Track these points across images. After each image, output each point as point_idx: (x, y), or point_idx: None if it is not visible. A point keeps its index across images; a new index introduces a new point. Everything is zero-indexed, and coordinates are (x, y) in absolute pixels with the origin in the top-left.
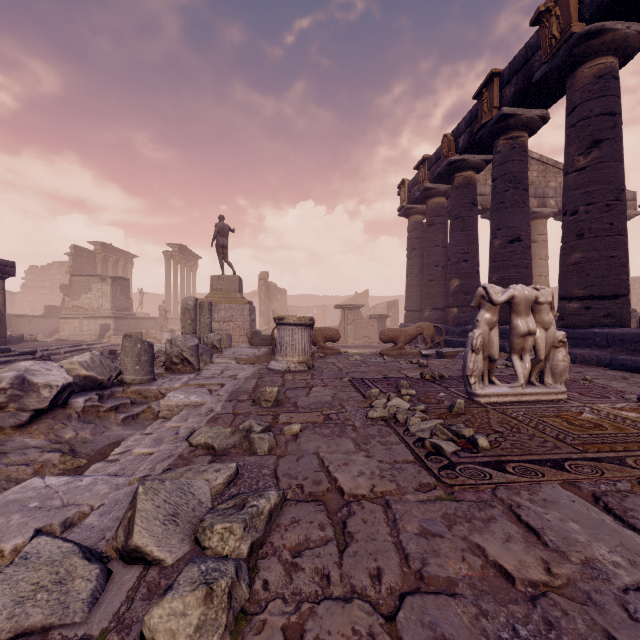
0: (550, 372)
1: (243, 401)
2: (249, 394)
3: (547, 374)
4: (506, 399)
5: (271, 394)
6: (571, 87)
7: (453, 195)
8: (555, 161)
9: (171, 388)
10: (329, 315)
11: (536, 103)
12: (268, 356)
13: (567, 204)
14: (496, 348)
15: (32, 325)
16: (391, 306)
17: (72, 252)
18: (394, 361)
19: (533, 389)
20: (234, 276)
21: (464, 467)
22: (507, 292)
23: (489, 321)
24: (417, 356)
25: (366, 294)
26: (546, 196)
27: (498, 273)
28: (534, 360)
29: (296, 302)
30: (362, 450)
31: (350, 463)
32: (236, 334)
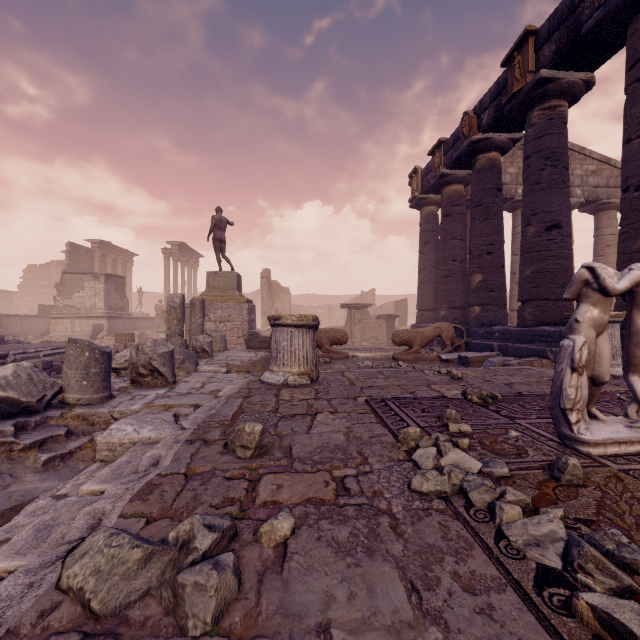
0: None
1: (211, 443)
2: (224, 428)
3: None
4: (631, 449)
5: (251, 436)
6: (635, 33)
7: (475, 180)
8: (581, 147)
9: (127, 411)
10: (334, 315)
11: (581, 64)
12: (266, 361)
13: (630, 177)
14: (607, 364)
15: (24, 325)
16: (399, 305)
17: (68, 250)
18: (417, 370)
19: None
20: (232, 272)
21: None
22: (629, 275)
23: (597, 322)
24: (435, 361)
25: (373, 293)
26: (571, 185)
27: (533, 265)
28: None
29: (300, 302)
30: (428, 617)
31: None
32: (234, 335)
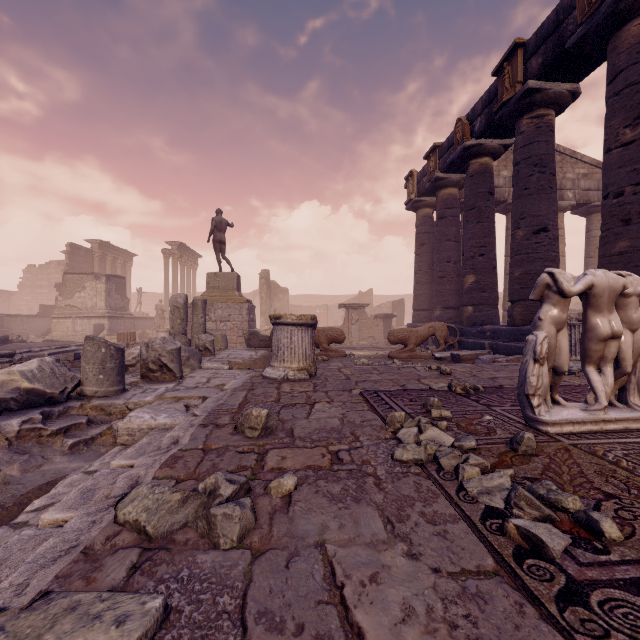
0: (637, 389)
1: (222, 426)
2: (232, 414)
3: (632, 391)
4: (584, 428)
5: (258, 419)
6: (614, 50)
7: (468, 184)
8: (573, 151)
9: (141, 402)
10: (332, 315)
11: (566, 75)
12: (266, 359)
13: (609, 185)
14: (565, 356)
15: (25, 325)
16: (396, 305)
17: (68, 250)
18: (409, 367)
19: (618, 413)
20: (232, 273)
21: (605, 598)
22: (583, 279)
23: (557, 319)
24: (429, 359)
25: (370, 293)
26: (563, 188)
27: (522, 267)
28: (616, 373)
29: (298, 302)
30: (398, 537)
31: (382, 576)
32: (234, 335)
